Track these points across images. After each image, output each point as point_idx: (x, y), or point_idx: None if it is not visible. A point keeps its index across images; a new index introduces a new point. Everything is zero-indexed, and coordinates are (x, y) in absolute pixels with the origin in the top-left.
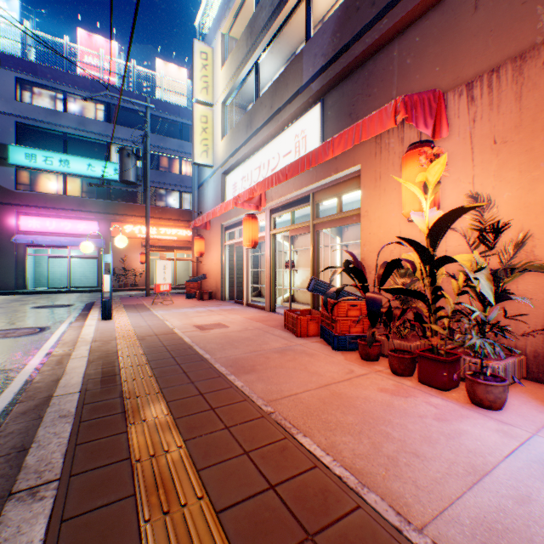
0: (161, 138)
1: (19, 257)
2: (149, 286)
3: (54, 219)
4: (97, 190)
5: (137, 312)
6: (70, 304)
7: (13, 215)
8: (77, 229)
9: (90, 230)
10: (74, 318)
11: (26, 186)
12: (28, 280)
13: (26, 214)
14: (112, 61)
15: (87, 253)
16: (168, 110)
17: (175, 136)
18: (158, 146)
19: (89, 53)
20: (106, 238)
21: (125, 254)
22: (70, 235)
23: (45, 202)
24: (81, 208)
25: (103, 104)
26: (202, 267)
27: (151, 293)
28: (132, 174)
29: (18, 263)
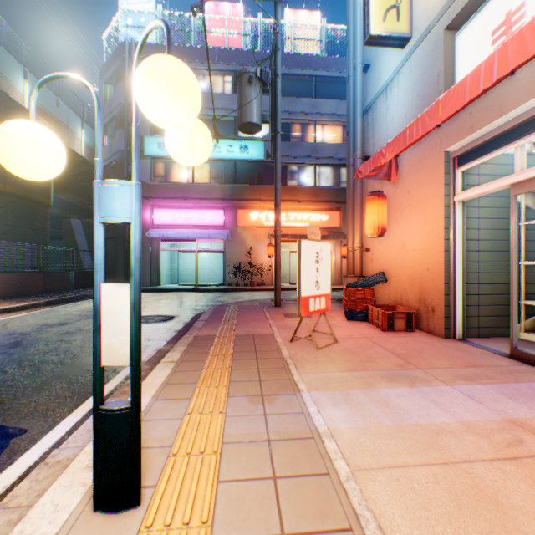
0: (289, 100)
1: (154, 253)
2: (278, 291)
3: (183, 210)
4: (222, 175)
5: (254, 395)
6: (173, 316)
7: (148, 209)
8: (203, 219)
9: (215, 220)
10: (128, 374)
11: (160, 178)
12: (161, 277)
13: (159, 207)
14: (238, 27)
15: (214, 247)
16: (298, 64)
17: (306, 96)
18: (286, 111)
19: (216, 26)
20: (231, 228)
21: (250, 246)
22: (197, 227)
23: (174, 193)
24: (206, 196)
25: (228, 75)
26: (369, 258)
27: (281, 300)
28: (254, 112)
29: (152, 258)
